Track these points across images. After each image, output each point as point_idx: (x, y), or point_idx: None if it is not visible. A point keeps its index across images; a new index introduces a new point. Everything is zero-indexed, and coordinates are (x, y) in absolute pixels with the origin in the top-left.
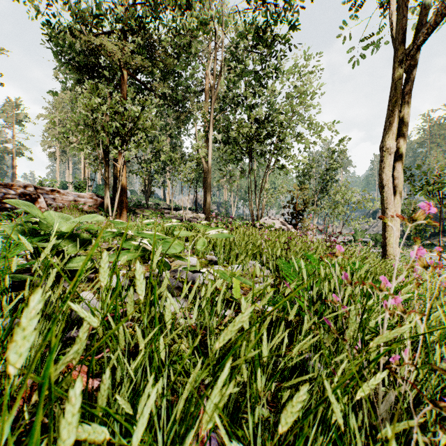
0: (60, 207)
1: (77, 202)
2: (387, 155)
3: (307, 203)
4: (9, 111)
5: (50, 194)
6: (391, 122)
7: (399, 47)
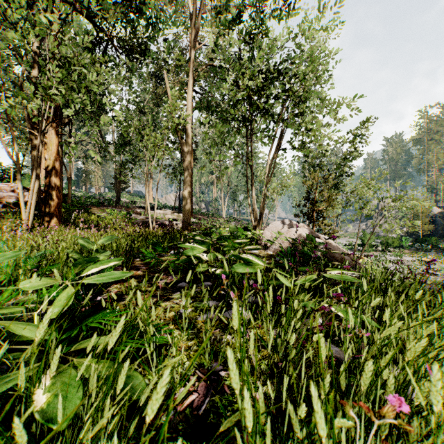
0: None
1: None
2: None
3: (330, 200)
4: None
5: None
6: None
7: None
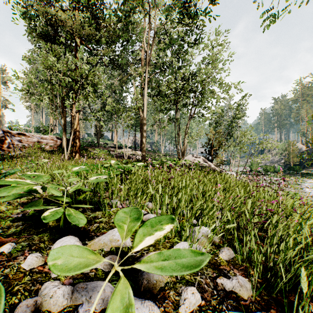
0: (26, 147)
1: (40, 143)
2: None
3: (220, 144)
4: None
5: (17, 137)
6: None
7: None
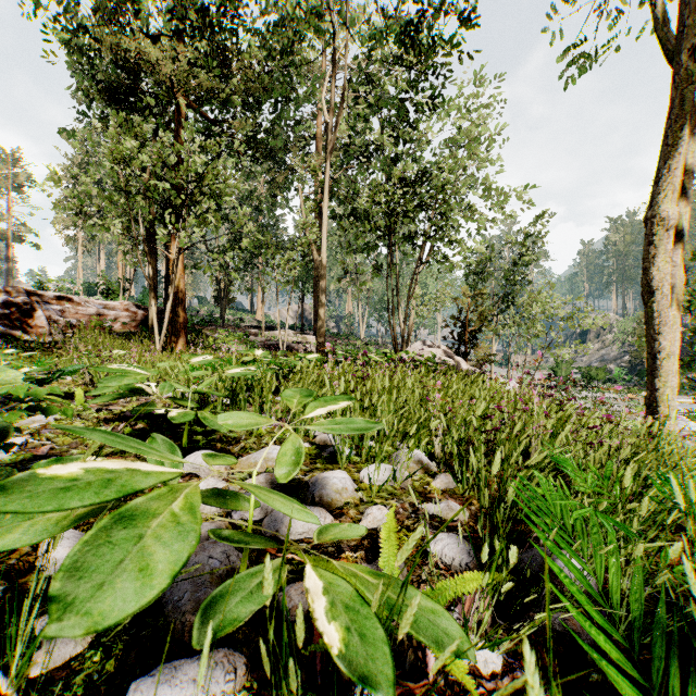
0: (73, 325)
1: (102, 317)
2: (660, 232)
3: (485, 319)
4: (2, 170)
5: (55, 304)
6: (670, 168)
7: (689, 22)
